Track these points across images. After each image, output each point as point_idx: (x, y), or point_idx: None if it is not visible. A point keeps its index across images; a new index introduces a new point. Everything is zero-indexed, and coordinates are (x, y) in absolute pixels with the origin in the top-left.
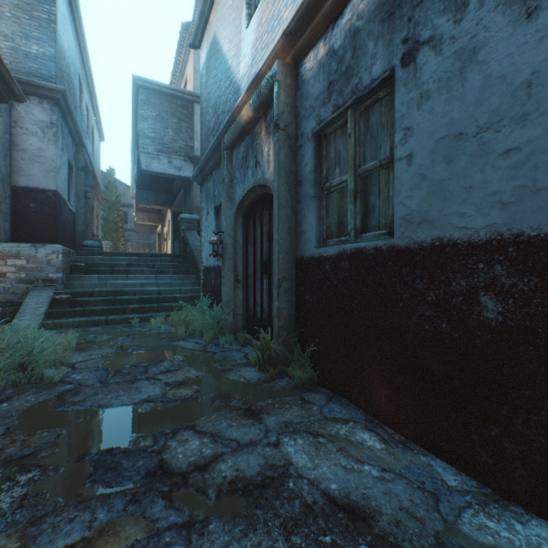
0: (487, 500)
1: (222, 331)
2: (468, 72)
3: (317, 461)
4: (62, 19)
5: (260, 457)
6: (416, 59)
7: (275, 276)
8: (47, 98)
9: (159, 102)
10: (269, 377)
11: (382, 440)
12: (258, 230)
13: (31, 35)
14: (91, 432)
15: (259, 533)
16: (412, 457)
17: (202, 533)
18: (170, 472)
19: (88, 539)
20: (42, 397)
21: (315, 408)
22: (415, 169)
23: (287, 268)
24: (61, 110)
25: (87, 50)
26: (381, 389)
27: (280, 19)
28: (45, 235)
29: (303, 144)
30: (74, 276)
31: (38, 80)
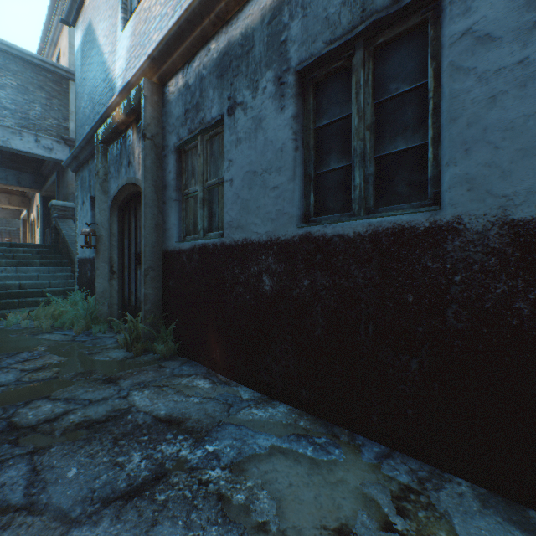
0: (262, 401)
1: (95, 322)
2: (259, 133)
3: (156, 401)
4: None
5: (109, 406)
6: (235, 113)
7: (142, 267)
8: None
9: (22, 70)
10: (134, 354)
11: (212, 382)
12: (133, 224)
13: None
14: None
15: (94, 445)
16: (228, 389)
17: (44, 453)
18: (19, 427)
19: None
20: None
21: (168, 370)
22: (235, 190)
23: (154, 259)
24: None
25: None
26: (217, 348)
27: (150, 38)
28: None
29: (168, 154)
30: None
31: None
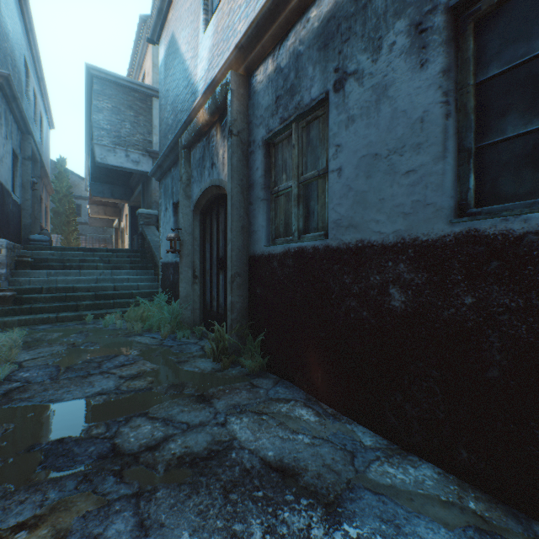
0: (392, 453)
1: (179, 326)
2: (382, 104)
3: (258, 435)
4: None
5: (208, 435)
6: (345, 87)
7: (228, 272)
8: None
9: (115, 93)
10: (222, 366)
11: (317, 414)
12: (214, 228)
13: None
14: (41, 425)
15: (202, 495)
16: (340, 426)
17: (150, 499)
18: (122, 453)
19: (40, 516)
20: None
21: (262, 391)
22: (344, 180)
23: (240, 264)
24: (4, 96)
25: (35, 32)
26: (318, 370)
27: (234, 30)
28: None
29: (255, 150)
30: (19, 272)
31: None
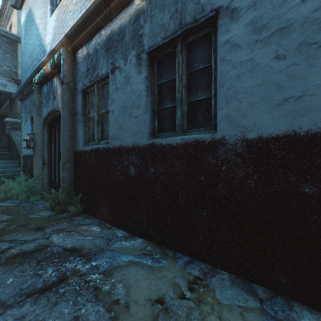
0: (128, 237)
1: (33, 194)
2: (128, 85)
3: (66, 239)
4: None
5: (37, 243)
6: (115, 73)
7: (61, 160)
8: None
9: None
10: (56, 213)
11: (101, 228)
12: (57, 135)
13: None
14: None
15: (25, 265)
16: (111, 231)
17: None
18: None
19: None
20: None
21: (76, 222)
22: (115, 117)
23: (69, 156)
24: None
25: None
26: (105, 208)
27: (67, 23)
28: None
29: (77, 94)
30: None
31: None
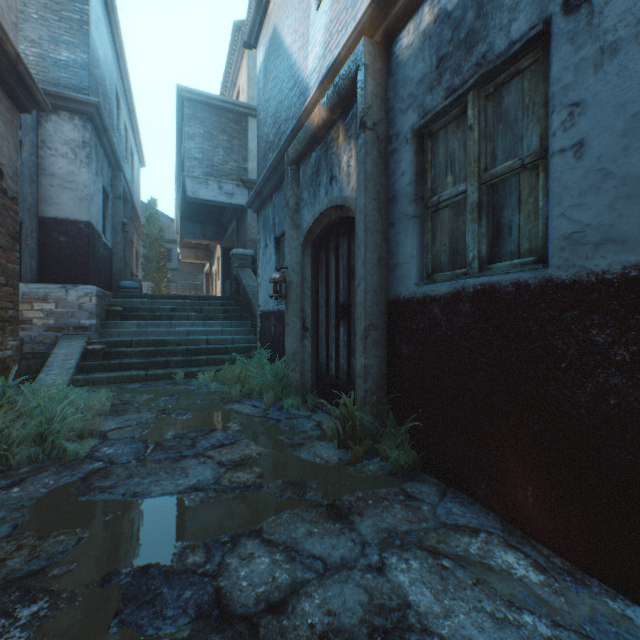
0: None
1: (285, 392)
2: None
3: (447, 603)
4: (97, 20)
5: (360, 591)
6: None
7: (360, 324)
8: (79, 112)
9: (208, 116)
10: (353, 457)
11: (537, 567)
12: (332, 265)
13: (60, 39)
14: (121, 538)
15: None
16: (592, 600)
17: None
18: (231, 612)
19: None
20: (63, 480)
21: (425, 507)
22: (590, 162)
23: (376, 312)
24: (95, 128)
25: (125, 58)
26: (527, 486)
27: None
28: (77, 274)
29: (398, 147)
30: (109, 323)
31: (69, 91)
